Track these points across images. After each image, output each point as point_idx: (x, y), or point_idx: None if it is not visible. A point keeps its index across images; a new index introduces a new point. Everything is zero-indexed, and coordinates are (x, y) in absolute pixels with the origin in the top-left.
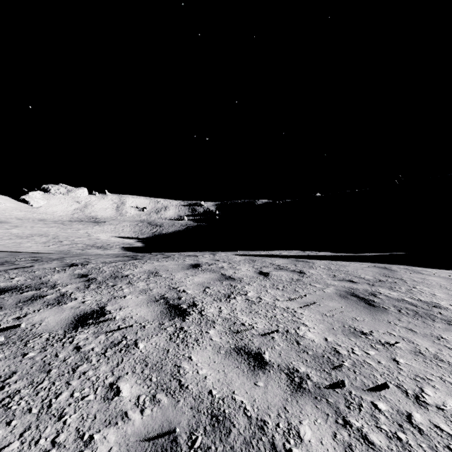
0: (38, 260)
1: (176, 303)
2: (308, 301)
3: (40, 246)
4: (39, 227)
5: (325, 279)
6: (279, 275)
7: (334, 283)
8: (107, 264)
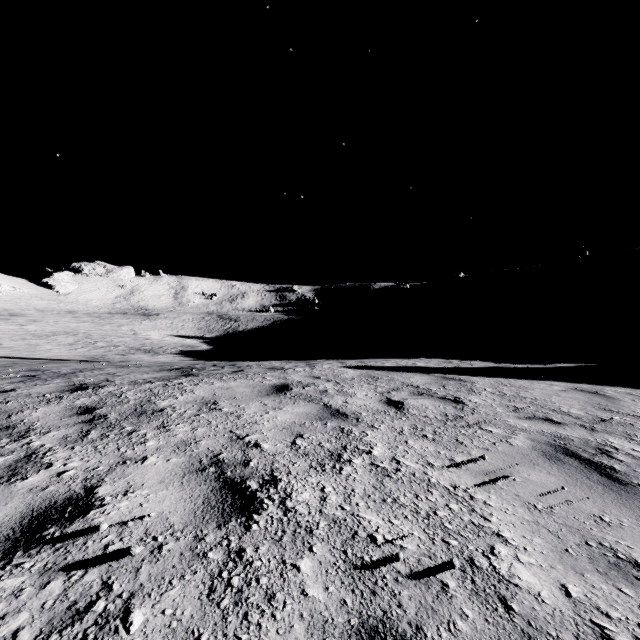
0: (33, 378)
1: (239, 476)
2: (489, 468)
3: (64, 349)
4: (65, 321)
5: (502, 415)
6: (421, 406)
7: (522, 425)
8: (137, 386)
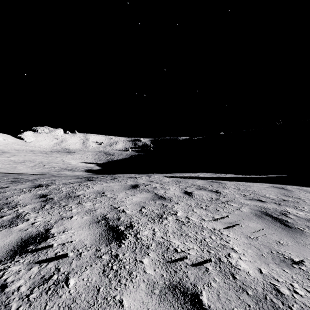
0: (16, 181)
1: (115, 224)
2: (230, 221)
3: (29, 169)
4: (29, 155)
5: (238, 198)
6: (200, 194)
7: (247, 202)
8: (66, 185)
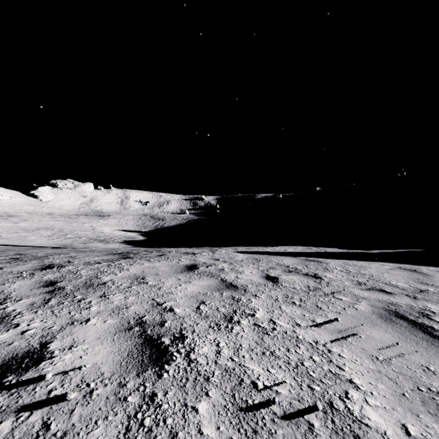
0: (17, 260)
1: (156, 333)
2: (341, 327)
3: (44, 239)
4: (46, 220)
5: (349, 287)
6: (290, 280)
7: (363, 294)
8: (89, 266)
